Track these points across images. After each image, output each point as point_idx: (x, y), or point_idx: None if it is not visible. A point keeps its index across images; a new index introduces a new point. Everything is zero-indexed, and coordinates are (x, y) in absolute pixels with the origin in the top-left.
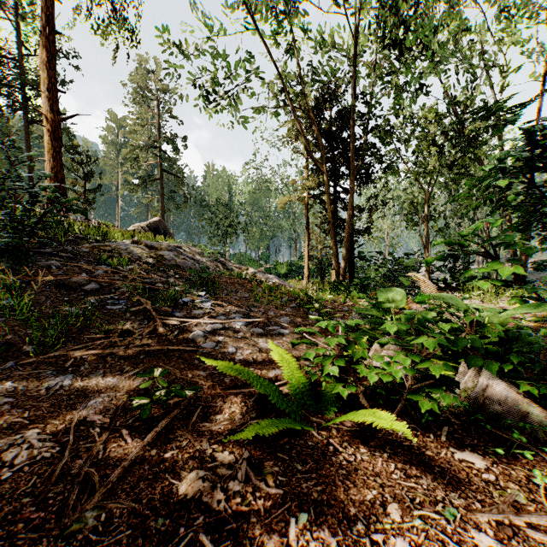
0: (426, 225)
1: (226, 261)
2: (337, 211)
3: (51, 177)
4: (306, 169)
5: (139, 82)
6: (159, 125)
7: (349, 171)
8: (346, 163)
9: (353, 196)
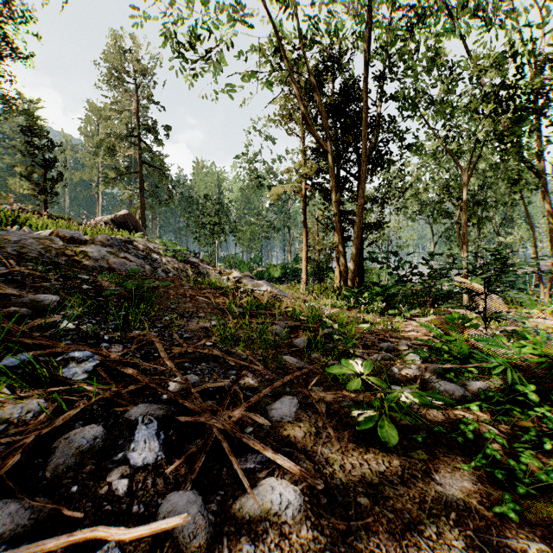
0: (465, 215)
1: (200, 262)
2: (342, 203)
3: None
4: (304, 155)
5: (115, 62)
6: (138, 111)
7: (358, 153)
8: (355, 141)
9: (365, 181)
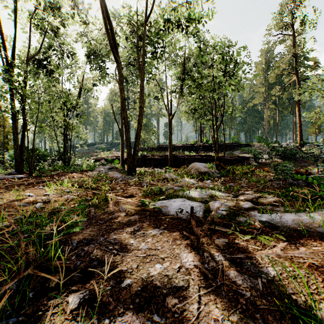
0: None
1: None
2: None
3: (299, 137)
4: None
5: None
6: None
7: None
8: None
9: None
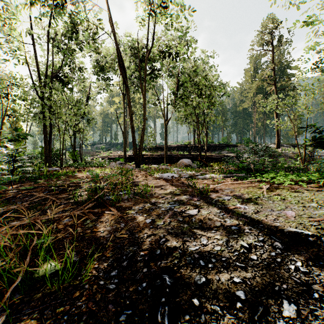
0: None
1: None
2: None
3: (276, 139)
4: None
5: None
6: None
7: None
8: None
9: None
